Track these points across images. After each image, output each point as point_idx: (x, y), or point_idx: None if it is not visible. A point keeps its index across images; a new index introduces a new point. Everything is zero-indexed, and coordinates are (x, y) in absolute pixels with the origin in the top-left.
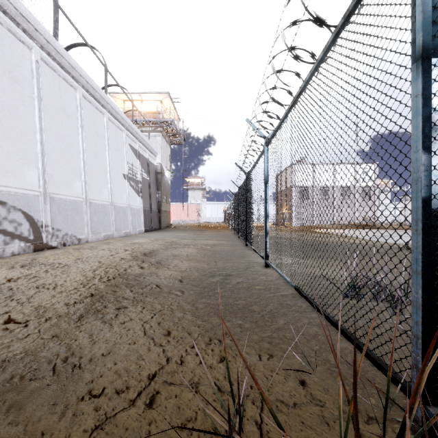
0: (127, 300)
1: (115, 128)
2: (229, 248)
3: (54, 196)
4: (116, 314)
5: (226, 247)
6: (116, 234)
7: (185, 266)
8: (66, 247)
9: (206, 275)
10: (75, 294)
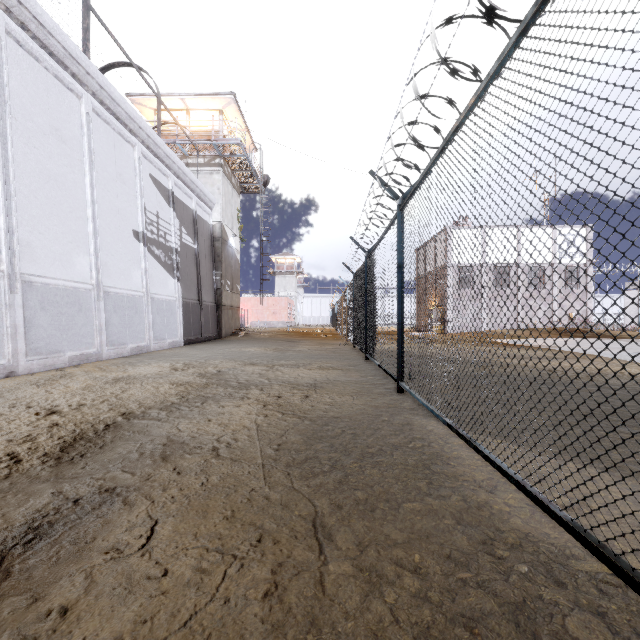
0: None
1: (113, 135)
2: (356, 401)
3: None
4: None
5: (347, 397)
6: (110, 352)
7: (115, 638)
8: None
9: None
10: None
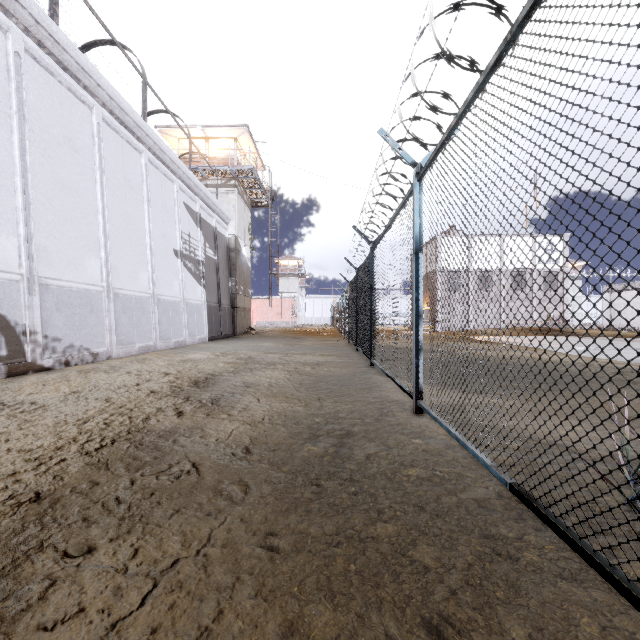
0: (110, 515)
1: (160, 176)
2: (343, 370)
3: (48, 283)
4: (51, 582)
5: (338, 368)
6: (161, 344)
7: (263, 411)
8: (69, 368)
9: (301, 434)
10: (1, 494)
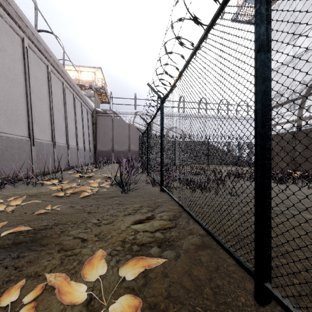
0: None
1: None
2: None
3: None
4: None
5: None
6: None
7: None
8: None
9: None
10: None
